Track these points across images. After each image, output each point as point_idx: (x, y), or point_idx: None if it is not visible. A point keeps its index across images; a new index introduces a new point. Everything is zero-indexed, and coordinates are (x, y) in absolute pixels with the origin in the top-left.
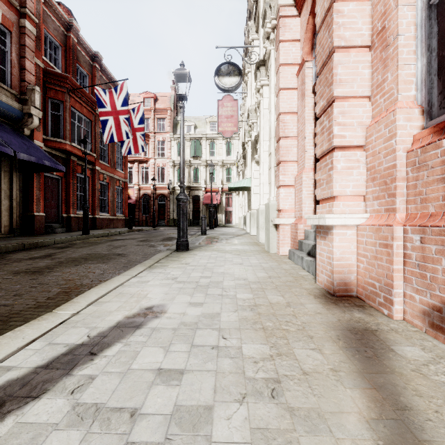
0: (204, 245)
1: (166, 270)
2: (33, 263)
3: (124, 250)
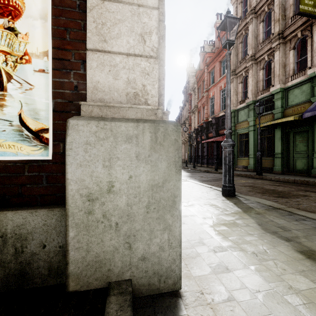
0: (240, 207)
1: (190, 184)
2: (280, 188)
3: (314, 202)
